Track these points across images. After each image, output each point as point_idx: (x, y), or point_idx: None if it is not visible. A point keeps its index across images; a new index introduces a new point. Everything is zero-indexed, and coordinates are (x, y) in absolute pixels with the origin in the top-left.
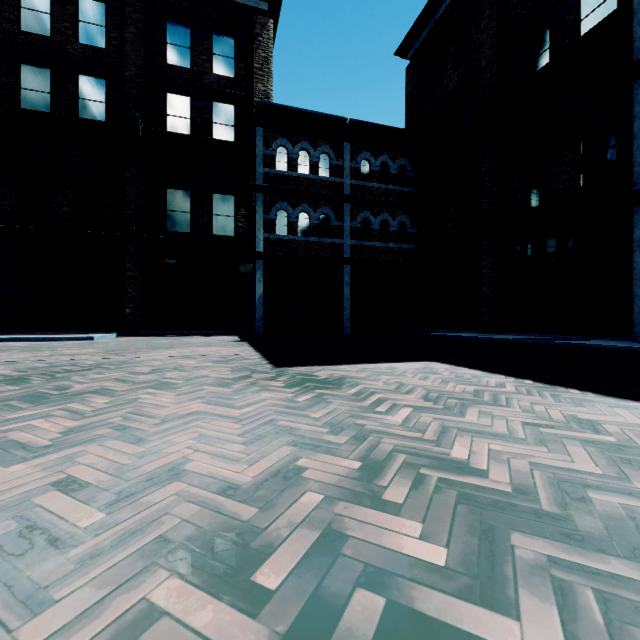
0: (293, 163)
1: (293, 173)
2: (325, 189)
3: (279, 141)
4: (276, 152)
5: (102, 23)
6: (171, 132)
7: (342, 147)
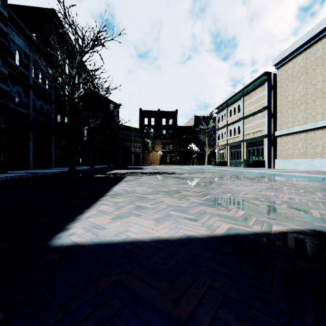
0: None
1: None
2: None
3: None
4: None
5: None
6: None
7: None
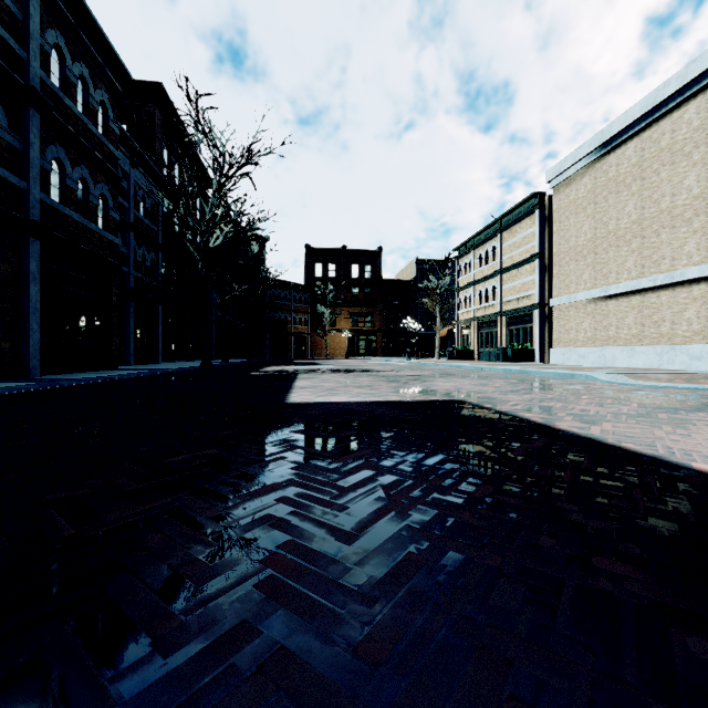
0: None
1: None
2: None
3: None
4: None
5: None
6: None
7: None
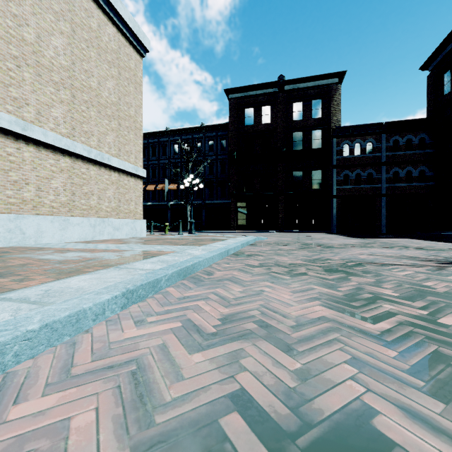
0: (351, 151)
1: (351, 156)
2: (370, 160)
3: (344, 142)
4: (342, 148)
5: (269, 113)
6: (296, 150)
7: (380, 137)
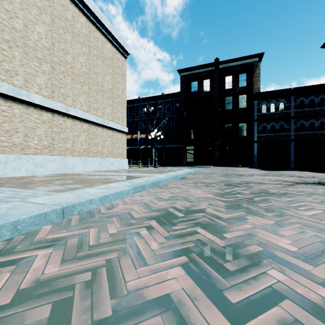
0: (268, 109)
1: (268, 112)
2: (282, 115)
3: (262, 103)
4: (261, 107)
5: (208, 84)
6: (227, 109)
7: (289, 98)
